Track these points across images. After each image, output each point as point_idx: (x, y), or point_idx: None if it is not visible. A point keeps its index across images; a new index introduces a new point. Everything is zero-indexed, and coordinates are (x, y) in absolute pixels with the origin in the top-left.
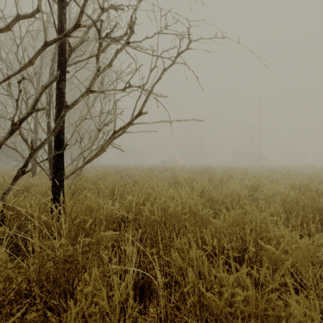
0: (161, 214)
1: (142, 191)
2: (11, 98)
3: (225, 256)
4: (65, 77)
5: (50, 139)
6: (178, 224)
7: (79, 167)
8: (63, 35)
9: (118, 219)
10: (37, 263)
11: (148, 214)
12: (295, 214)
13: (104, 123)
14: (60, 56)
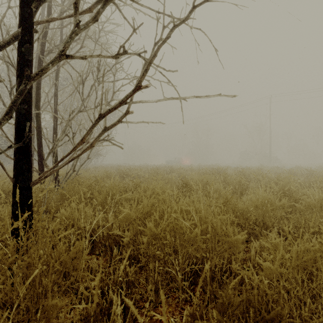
0: (170, 238)
1: (143, 201)
2: None
3: None
4: (30, 38)
5: (1, 125)
6: (196, 254)
7: (50, 169)
8: None
9: (110, 241)
10: None
11: (139, 319)
12: None
13: None
14: (22, 5)
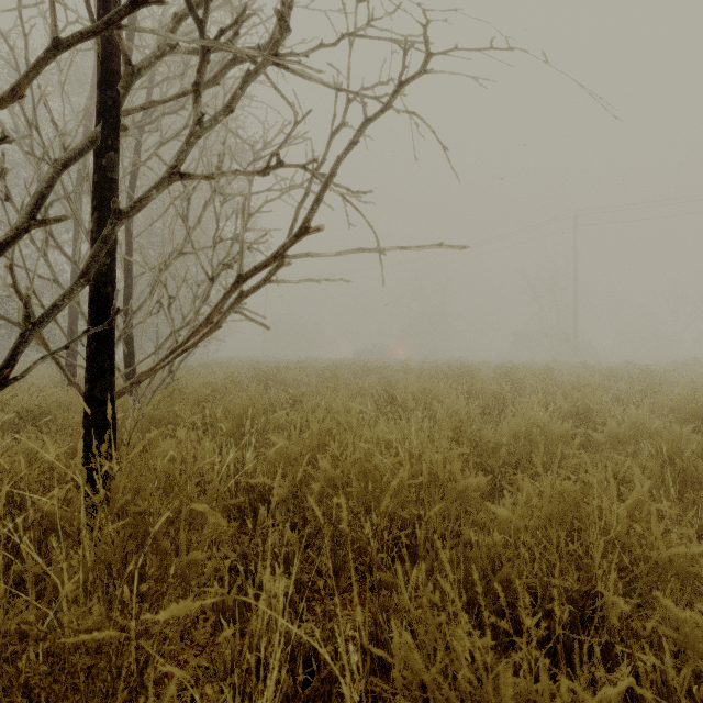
0: (359, 486)
1: (311, 426)
2: (2, 203)
3: (537, 617)
4: (116, 142)
5: (74, 295)
6: (402, 513)
7: (151, 368)
8: (103, 22)
9: (252, 496)
10: (2, 646)
11: (319, 518)
12: (700, 487)
13: (224, 262)
14: (104, 87)
